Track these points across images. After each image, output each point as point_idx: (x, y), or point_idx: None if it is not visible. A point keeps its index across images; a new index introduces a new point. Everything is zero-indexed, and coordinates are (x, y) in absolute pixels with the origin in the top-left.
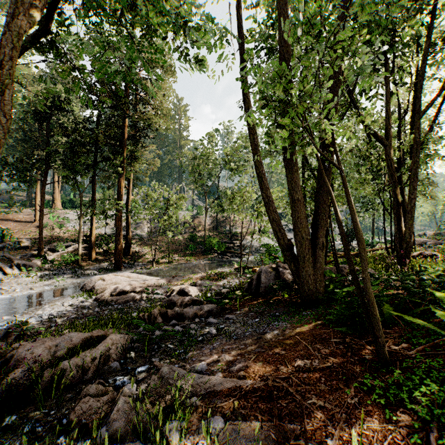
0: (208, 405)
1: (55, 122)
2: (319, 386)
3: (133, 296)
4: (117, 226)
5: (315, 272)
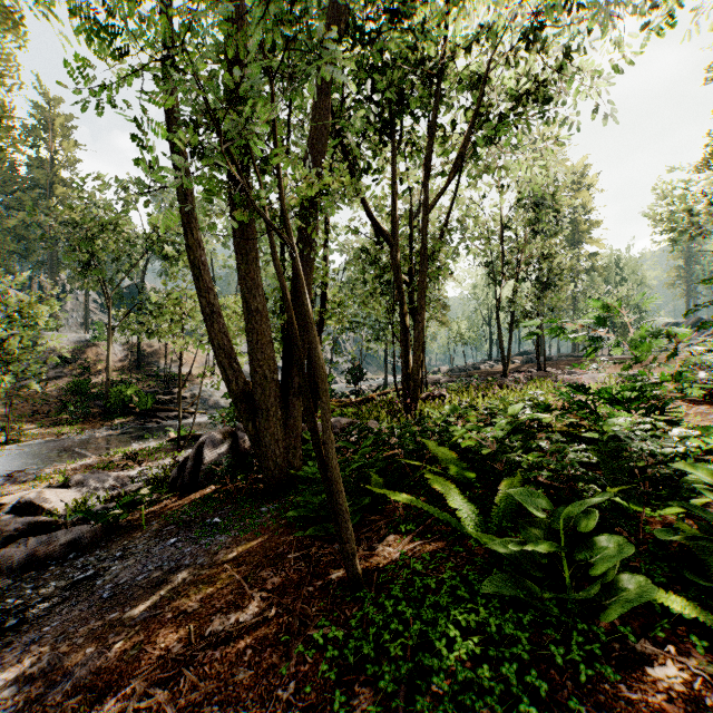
0: None
1: None
2: (237, 674)
3: None
4: None
5: (286, 435)
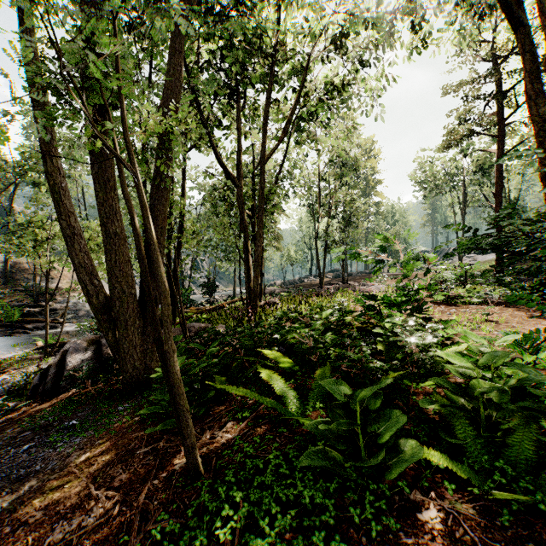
0: None
1: None
2: None
3: None
4: None
5: (144, 341)
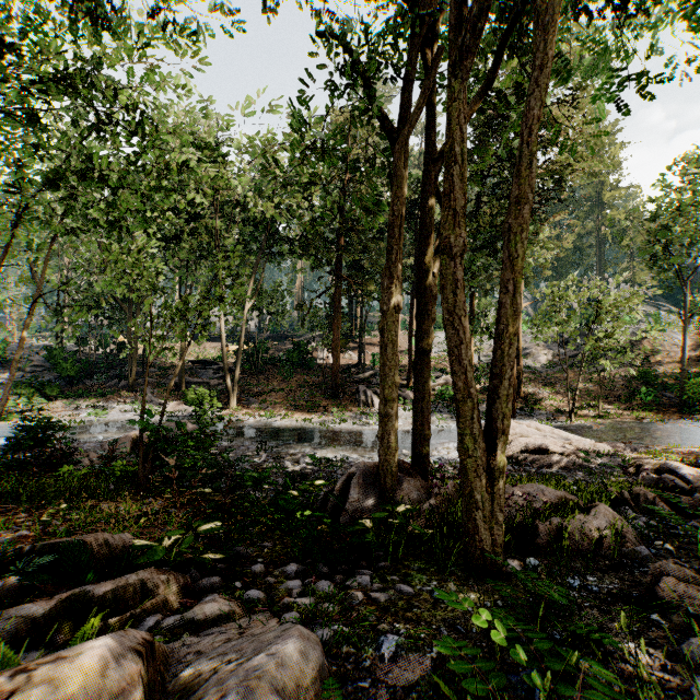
0: None
1: None
2: None
3: (559, 460)
4: None
5: None
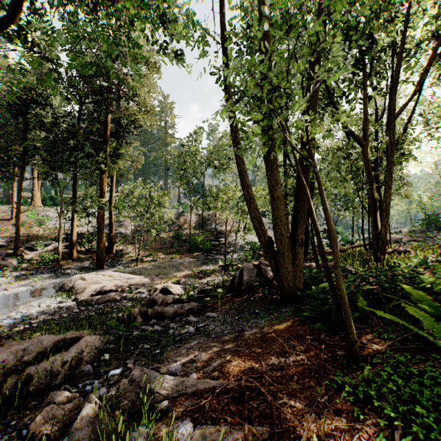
0: (178, 408)
1: (33, 116)
2: (291, 385)
3: (115, 295)
4: (99, 224)
5: (294, 269)
